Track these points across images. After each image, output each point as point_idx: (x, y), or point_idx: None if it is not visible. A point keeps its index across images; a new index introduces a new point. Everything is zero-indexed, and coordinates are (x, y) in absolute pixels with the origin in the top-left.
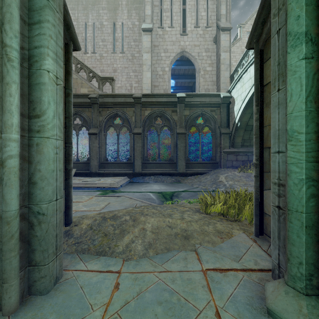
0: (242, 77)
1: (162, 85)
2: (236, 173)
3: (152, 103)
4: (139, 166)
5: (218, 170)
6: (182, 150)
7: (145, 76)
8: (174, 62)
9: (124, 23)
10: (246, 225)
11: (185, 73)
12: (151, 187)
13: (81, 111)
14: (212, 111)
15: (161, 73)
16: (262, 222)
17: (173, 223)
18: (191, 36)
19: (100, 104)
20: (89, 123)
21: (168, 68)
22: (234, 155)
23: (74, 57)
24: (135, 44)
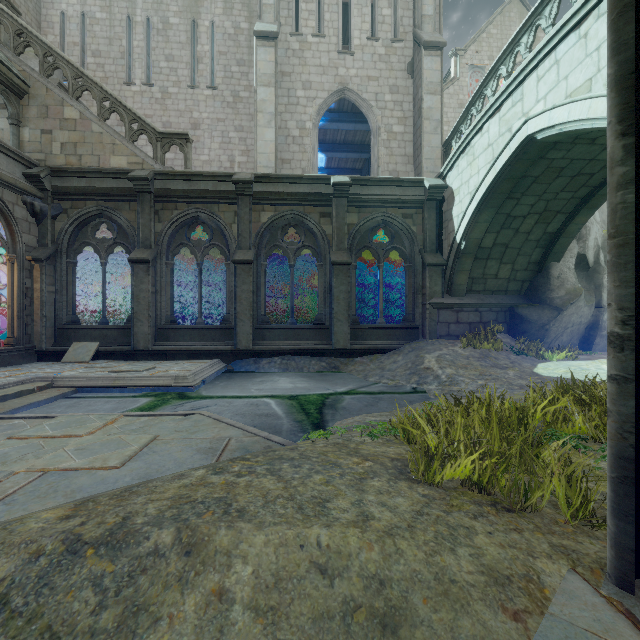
0: (472, 144)
1: (299, 160)
2: (457, 350)
3: (276, 196)
4: (248, 335)
5: (419, 344)
6: (342, 299)
7: (262, 136)
8: (325, 114)
9: (217, 24)
10: (557, 523)
11: (348, 140)
12: (273, 383)
13: (113, 209)
14: (406, 218)
15: (297, 132)
16: (637, 534)
17: (335, 550)
18: (361, 58)
19: (157, 195)
20: (132, 238)
21: (313, 122)
22: (451, 312)
23: (95, 84)
24: (241, 70)
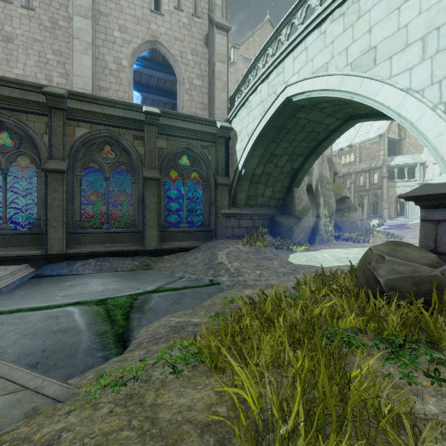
0: (249, 100)
1: (115, 90)
2: (240, 247)
3: (91, 115)
4: (61, 240)
5: (213, 243)
6: (153, 209)
7: (79, 61)
8: (140, 60)
9: None
10: None
11: (159, 86)
12: (83, 286)
13: None
14: (204, 148)
15: (114, 66)
16: None
17: None
18: (170, 21)
19: None
20: None
21: (128, 61)
22: (235, 219)
23: None
24: (60, 1)
